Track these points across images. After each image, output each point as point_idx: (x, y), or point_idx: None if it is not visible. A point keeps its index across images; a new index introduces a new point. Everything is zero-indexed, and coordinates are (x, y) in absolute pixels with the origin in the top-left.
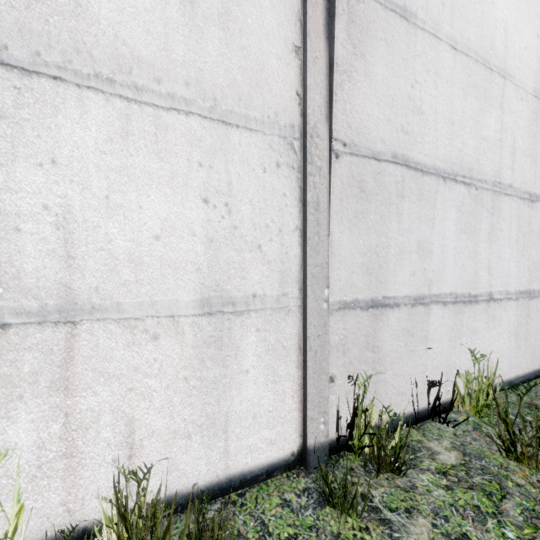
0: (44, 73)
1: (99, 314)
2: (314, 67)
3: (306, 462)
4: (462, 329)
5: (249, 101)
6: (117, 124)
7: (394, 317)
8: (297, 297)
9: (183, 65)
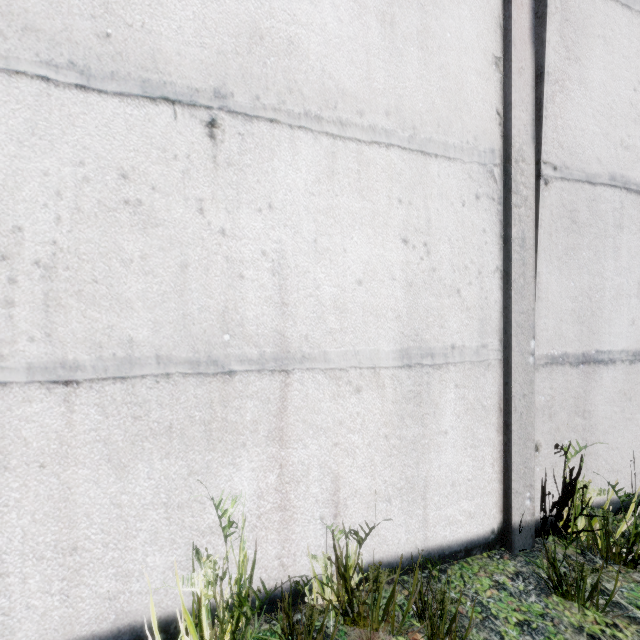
0: (262, 117)
1: (309, 363)
2: (519, 79)
3: (510, 543)
4: None
5: (447, 126)
6: (324, 163)
7: (608, 376)
8: (497, 349)
9: (383, 93)
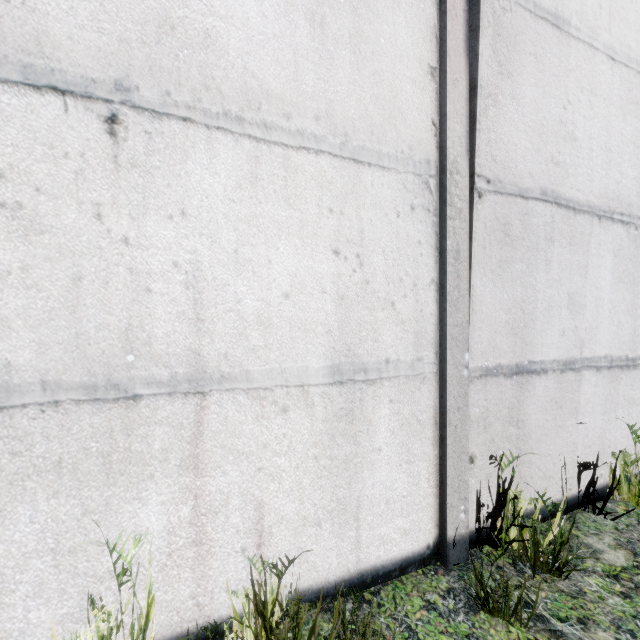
0: (174, 115)
1: (228, 383)
2: (453, 90)
3: (445, 557)
4: (618, 400)
5: (381, 135)
6: (246, 168)
7: (541, 386)
8: (433, 362)
9: (313, 97)
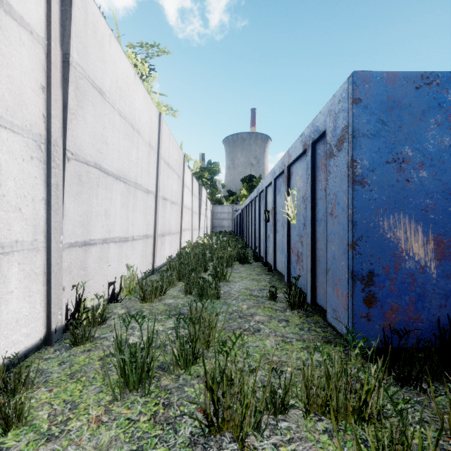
0: None
1: None
2: (55, 104)
3: (51, 340)
4: (123, 255)
5: (13, 112)
6: None
7: (94, 250)
8: (43, 241)
9: None
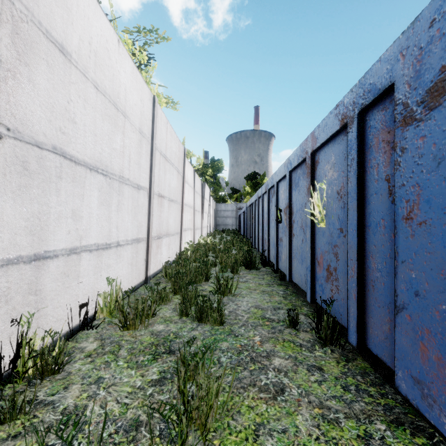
0: None
1: None
2: None
3: None
4: (102, 266)
5: None
6: None
7: (54, 265)
8: None
9: None
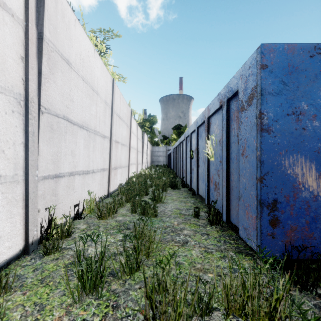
0: None
1: None
2: (32, 70)
3: (28, 251)
4: (85, 183)
5: None
6: None
7: (63, 181)
8: (22, 175)
9: None
